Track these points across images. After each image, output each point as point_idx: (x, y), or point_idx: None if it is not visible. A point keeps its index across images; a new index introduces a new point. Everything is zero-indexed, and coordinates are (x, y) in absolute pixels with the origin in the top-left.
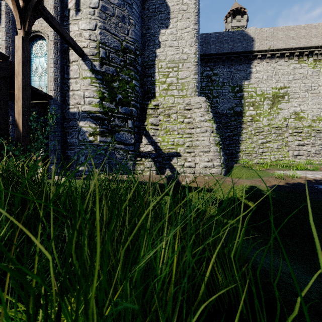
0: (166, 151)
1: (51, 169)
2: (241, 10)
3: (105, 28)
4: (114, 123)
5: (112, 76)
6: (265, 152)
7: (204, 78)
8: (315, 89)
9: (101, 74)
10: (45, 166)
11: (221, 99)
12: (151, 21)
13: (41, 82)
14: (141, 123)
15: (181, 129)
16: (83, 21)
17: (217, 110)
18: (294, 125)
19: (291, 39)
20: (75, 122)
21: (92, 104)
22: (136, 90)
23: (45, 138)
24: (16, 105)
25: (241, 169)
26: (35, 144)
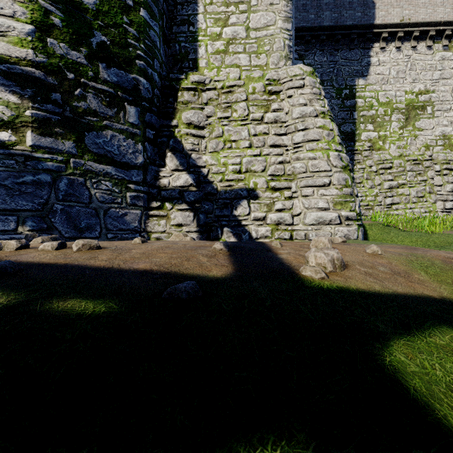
0: (223, 187)
1: None
2: None
3: None
4: (84, 103)
5: None
6: (396, 204)
7: None
8: None
9: None
10: None
11: None
12: None
13: None
14: (163, 120)
15: (258, 135)
16: None
17: None
18: (444, 157)
19: (439, 7)
20: None
21: (8, 37)
22: (149, 36)
23: None
24: None
25: (386, 230)
26: None
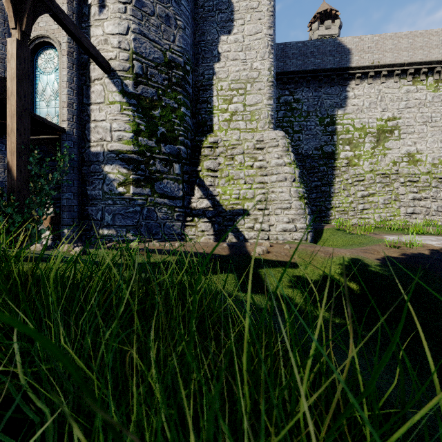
0: (229, 208)
1: (64, 234)
2: (332, 13)
3: (142, 32)
4: (154, 167)
5: (151, 101)
6: (367, 209)
7: (281, 105)
8: (437, 121)
9: (135, 98)
10: (55, 229)
11: (305, 135)
12: (207, 24)
13: (50, 110)
14: (192, 167)
15: (250, 176)
16: (110, 22)
17: (299, 151)
18: (407, 171)
19: (403, 51)
20: (98, 166)
21: (122, 141)
22: (185, 121)
23: (56, 188)
24: (9, 140)
25: (334, 234)
26: (37, 198)
